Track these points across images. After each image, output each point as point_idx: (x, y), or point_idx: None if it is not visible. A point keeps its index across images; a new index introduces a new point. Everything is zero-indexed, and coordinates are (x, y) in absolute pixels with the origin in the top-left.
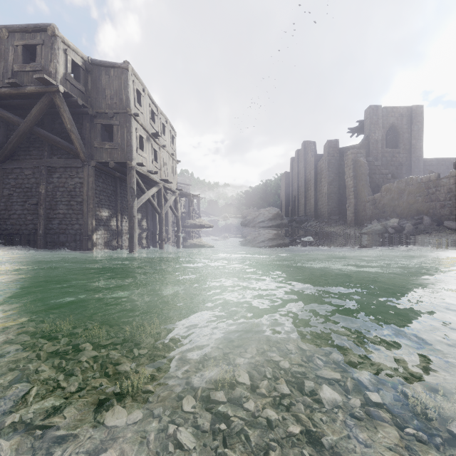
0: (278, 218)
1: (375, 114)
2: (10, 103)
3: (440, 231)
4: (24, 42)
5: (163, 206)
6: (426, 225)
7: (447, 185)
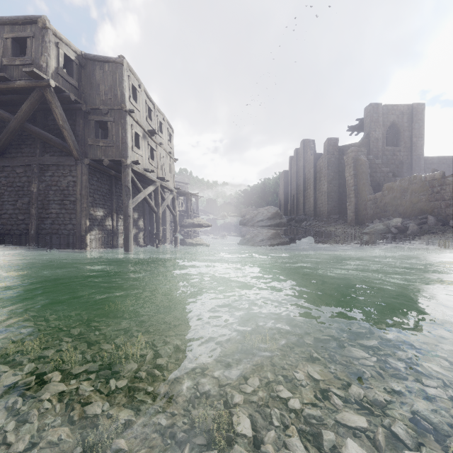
0: (277, 217)
1: (375, 112)
2: None
3: (446, 231)
4: (14, 34)
5: (160, 206)
6: (431, 225)
7: (452, 184)
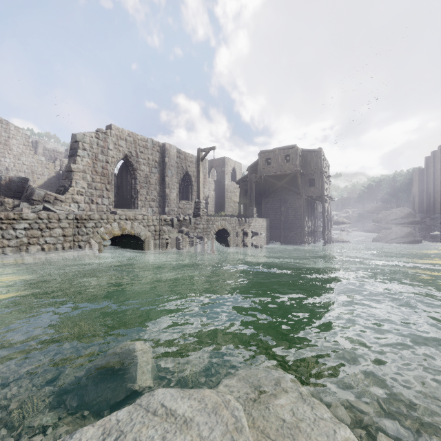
0: (410, 216)
1: None
2: (274, 176)
3: None
4: (285, 154)
5: (329, 213)
6: None
7: None
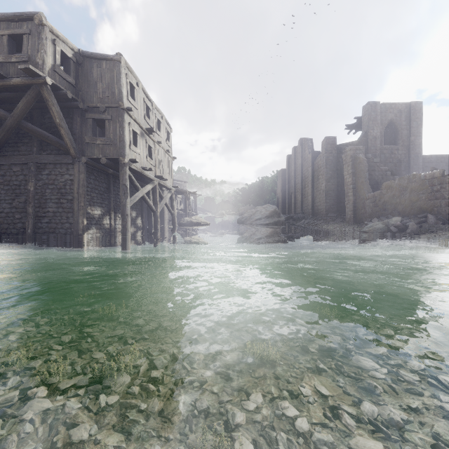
0: (275, 215)
1: (373, 110)
2: None
3: (446, 230)
4: (10, 31)
5: (158, 204)
6: (430, 224)
7: None
